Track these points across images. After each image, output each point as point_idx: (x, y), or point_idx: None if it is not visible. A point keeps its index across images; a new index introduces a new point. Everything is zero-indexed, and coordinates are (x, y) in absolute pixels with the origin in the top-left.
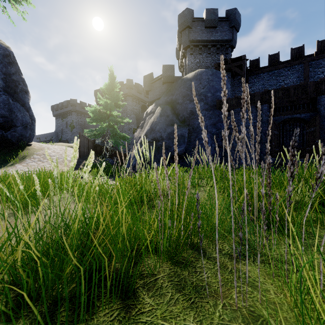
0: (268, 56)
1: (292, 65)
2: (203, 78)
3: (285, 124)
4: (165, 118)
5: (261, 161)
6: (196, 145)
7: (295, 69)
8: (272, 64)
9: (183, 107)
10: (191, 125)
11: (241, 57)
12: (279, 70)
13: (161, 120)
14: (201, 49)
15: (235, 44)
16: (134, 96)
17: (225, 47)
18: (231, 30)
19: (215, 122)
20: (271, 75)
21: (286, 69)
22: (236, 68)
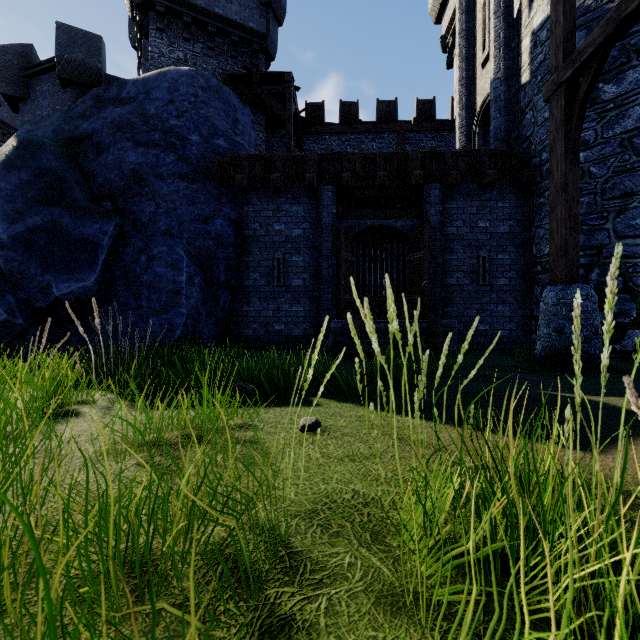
0: (340, 104)
1: (380, 131)
2: (180, 91)
3: (368, 245)
4: (26, 174)
5: (320, 325)
6: (139, 276)
7: (385, 141)
8: (347, 122)
9: (112, 157)
10: (129, 214)
11: (285, 77)
12: (358, 135)
13: (7, 180)
14: (191, 29)
15: (274, 50)
16: (6, 128)
17: (252, 49)
18: (264, 12)
19: (207, 214)
20: (345, 143)
21: (370, 137)
22: (274, 100)
